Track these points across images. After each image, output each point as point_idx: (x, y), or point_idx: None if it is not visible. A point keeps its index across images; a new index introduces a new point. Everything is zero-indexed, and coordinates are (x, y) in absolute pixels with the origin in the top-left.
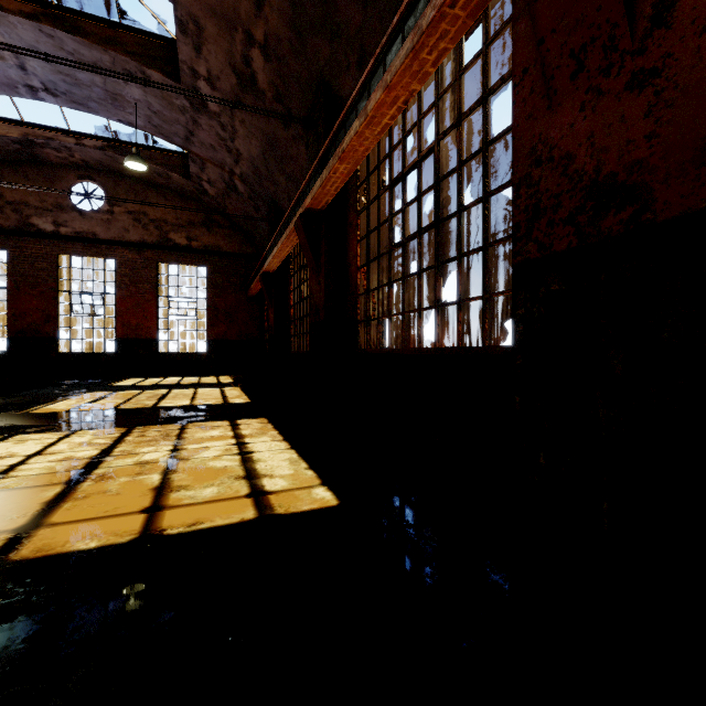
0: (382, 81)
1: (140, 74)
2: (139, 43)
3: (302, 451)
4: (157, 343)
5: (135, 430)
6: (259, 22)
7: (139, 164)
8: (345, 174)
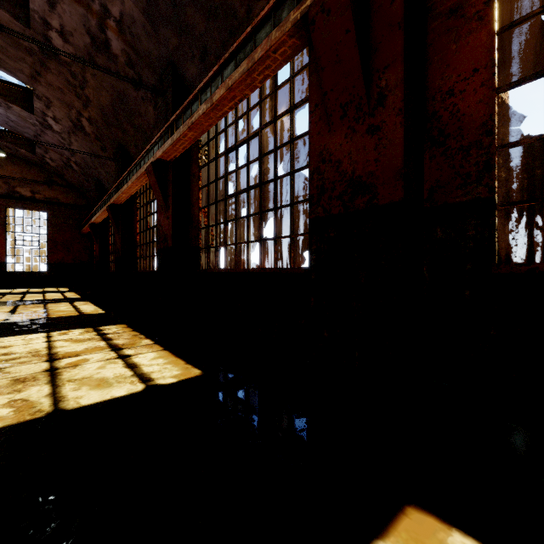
0: (131, 179)
1: (4, 104)
2: (4, 88)
3: (101, 307)
4: (5, 265)
5: (20, 306)
6: (86, 111)
7: (0, 153)
8: (127, 197)
